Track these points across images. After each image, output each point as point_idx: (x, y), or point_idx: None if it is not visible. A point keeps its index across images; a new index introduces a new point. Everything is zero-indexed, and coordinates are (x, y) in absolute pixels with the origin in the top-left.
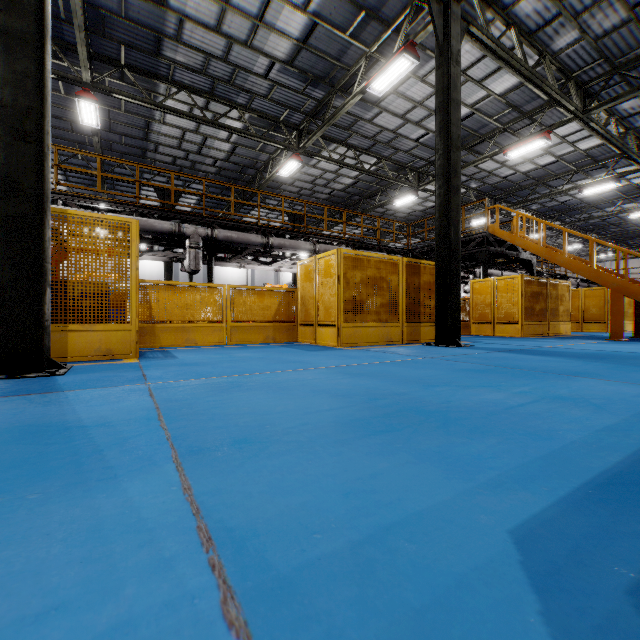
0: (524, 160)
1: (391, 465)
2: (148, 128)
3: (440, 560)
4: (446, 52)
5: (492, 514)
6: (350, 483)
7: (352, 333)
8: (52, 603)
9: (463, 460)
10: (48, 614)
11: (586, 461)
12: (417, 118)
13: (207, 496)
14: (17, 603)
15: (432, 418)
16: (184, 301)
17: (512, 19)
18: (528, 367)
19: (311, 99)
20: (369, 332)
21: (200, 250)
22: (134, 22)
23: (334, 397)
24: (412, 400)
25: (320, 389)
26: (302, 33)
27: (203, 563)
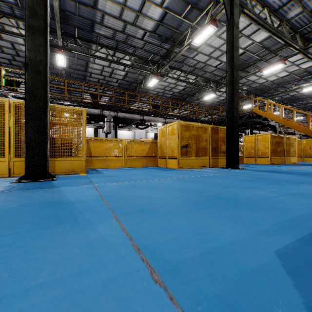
0: (271, 74)
1: (214, 222)
2: (87, 66)
3: (243, 262)
4: (232, 23)
5: (265, 244)
6: (196, 229)
7: (185, 162)
8: (81, 270)
9: (248, 221)
10: (81, 274)
11: (310, 223)
12: (216, 56)
13: (133, 232)
14: (67, 269)
15: (230, 202)
16: (105, 147)
17: (265, 4)
18: (275, 179)
19: (164, 49)
20: (193, 161)
21: (111, 123)
22: (82, 17)
23: (181, 192)
24: (219, 194)
25: (173, 188)
26: (160, 17)
27: (138, 258)
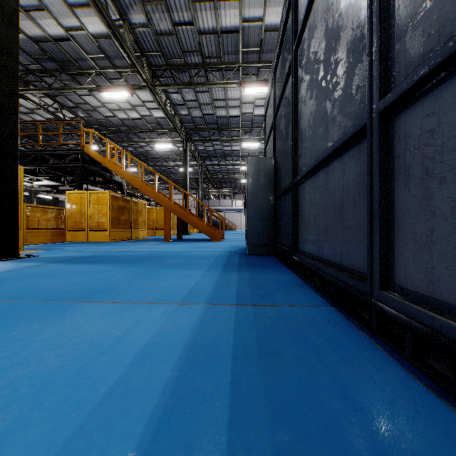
0: (120, 108)
1: None
2: None
3: None
4: None
5: None
6: None
7: None
8: None
9: None
10: None
11: None
12: None
13: None
14: None
15: None
16: None
17: None
18: (40, 291)
19: None
20: None
21: None
22: None
23: None
24: None
25: None
26: None
27: None
